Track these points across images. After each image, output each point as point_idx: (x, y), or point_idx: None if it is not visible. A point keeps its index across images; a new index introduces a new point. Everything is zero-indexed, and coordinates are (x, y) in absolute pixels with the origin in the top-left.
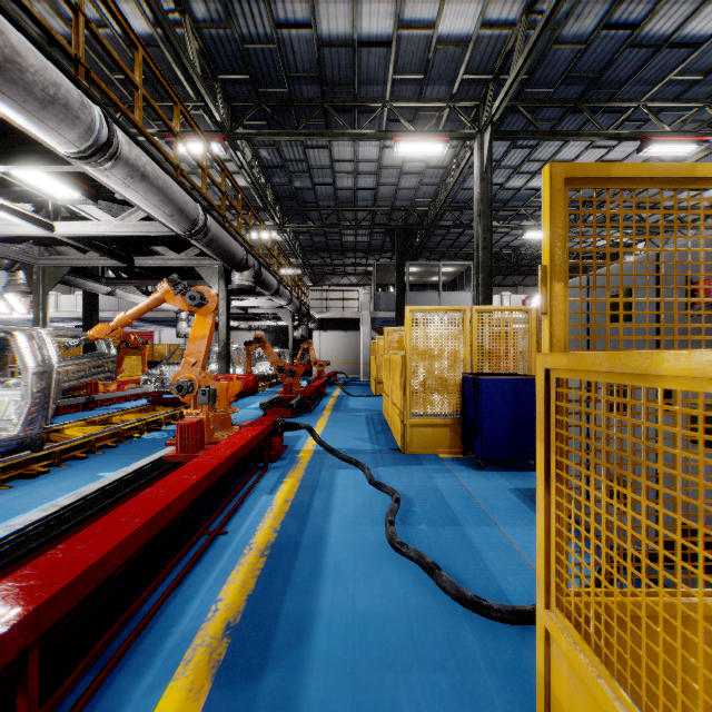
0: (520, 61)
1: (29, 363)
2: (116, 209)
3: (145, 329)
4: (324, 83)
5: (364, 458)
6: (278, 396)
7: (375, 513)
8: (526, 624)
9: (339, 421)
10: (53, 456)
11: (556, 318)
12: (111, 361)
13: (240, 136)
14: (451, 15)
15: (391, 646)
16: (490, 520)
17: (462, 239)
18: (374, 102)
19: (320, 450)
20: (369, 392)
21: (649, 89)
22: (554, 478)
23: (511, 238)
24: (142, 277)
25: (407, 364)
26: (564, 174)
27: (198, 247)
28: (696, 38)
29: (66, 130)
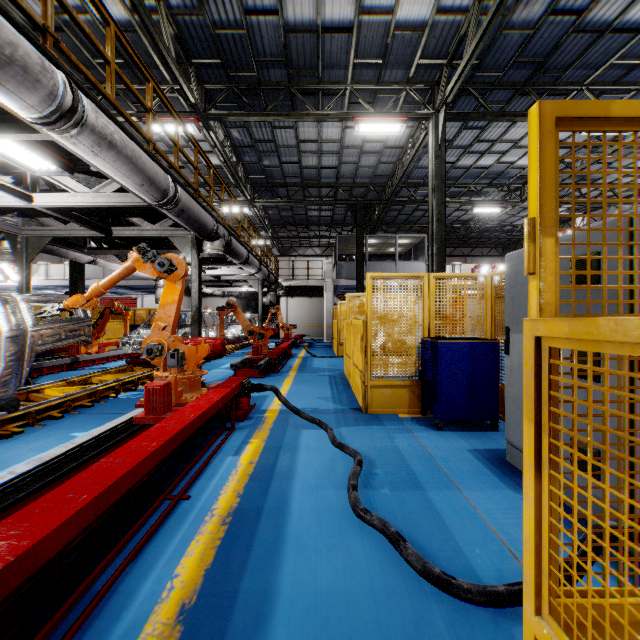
0: (472, 45)
1: (3, 327)
2: (93, 182)
3: (128, 296)
4: (290, 68)
5: (327, 418)
6: (248, 357)
7: (338, 476)
8: (499, 606)
9: (304, 380)
10: (29, 416)
11: (546, 279)
12: (87, 325)
13: (213, 116)
14: (408, 1)
15: (355, 634)
16: (451, 483)
17: (416, 214)
18: (336, 86)
19: (286, 409)
20: (332, 353)
21: (591, 73)
22: (547, 464)
23: (461, 213)
24: (122, 247)
25: (368, 328)
26: (555, 113)
27: (170, 217)
28: (637, 24)
29: (27, 94)
